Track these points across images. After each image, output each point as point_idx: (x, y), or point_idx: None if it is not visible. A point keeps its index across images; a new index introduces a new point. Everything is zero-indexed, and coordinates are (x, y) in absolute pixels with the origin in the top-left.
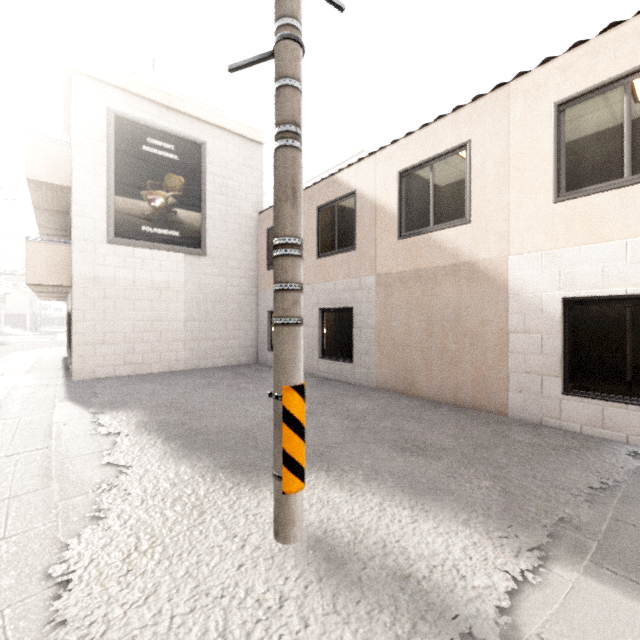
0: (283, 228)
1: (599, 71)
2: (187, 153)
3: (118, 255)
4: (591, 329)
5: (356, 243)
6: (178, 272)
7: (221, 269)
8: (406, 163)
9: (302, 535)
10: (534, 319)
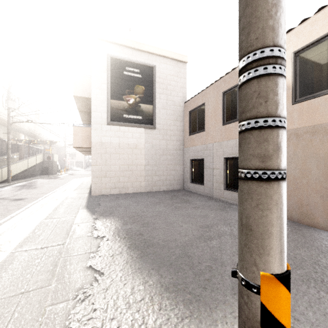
0: (260, 34)
1: None
2: (146, 73)
3: (112, 130)
4: None
5: None
6: (141, 138)
7: (163, 136)
8: (301, 43)
9: None
10: None
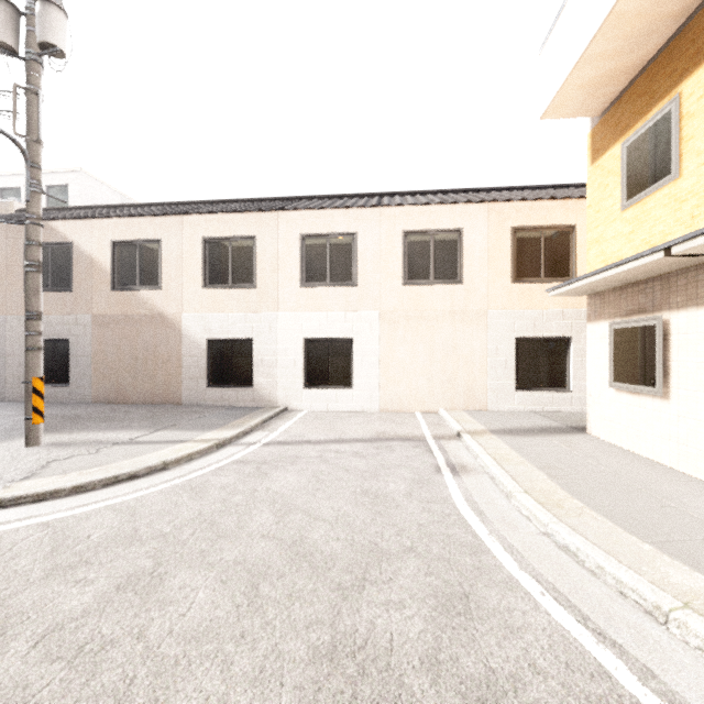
0: (33, 308)
1: (220, 231)
2: None
3: None
4: (219, 354)
5: (73, 286)
6: None
7: None
8: (118, 237)
9: (43, 444)
10: (194, 349)
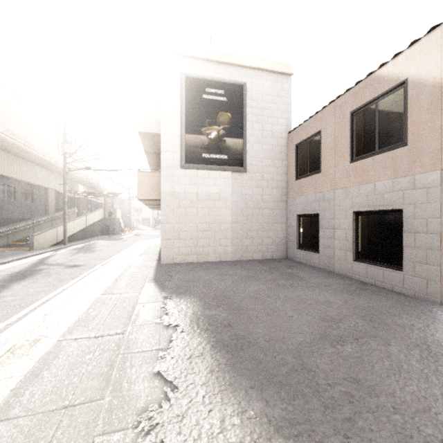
0: None
1: None
2: (233, 94)
3: (187, 176)
4: None
5: (407, 137)
6: (226, 186)
7: (258, 182)
8: None
9: None
10: None
